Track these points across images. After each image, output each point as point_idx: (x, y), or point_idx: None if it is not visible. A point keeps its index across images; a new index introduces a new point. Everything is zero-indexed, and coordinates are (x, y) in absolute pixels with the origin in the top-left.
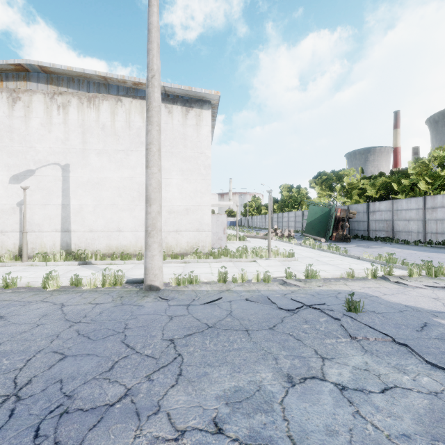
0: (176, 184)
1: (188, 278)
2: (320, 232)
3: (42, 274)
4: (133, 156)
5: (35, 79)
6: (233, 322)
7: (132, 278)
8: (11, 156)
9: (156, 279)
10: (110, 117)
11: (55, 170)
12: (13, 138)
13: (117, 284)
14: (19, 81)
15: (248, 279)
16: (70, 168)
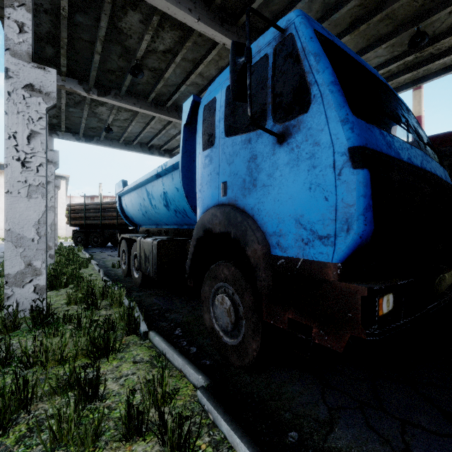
0: None
1: None
2: None
3: None
4: None
5: None
6: (65, 243)
7: None
8: None
9: None
10: None
11: None
12: None
13: None
14: None
15: None
16: None
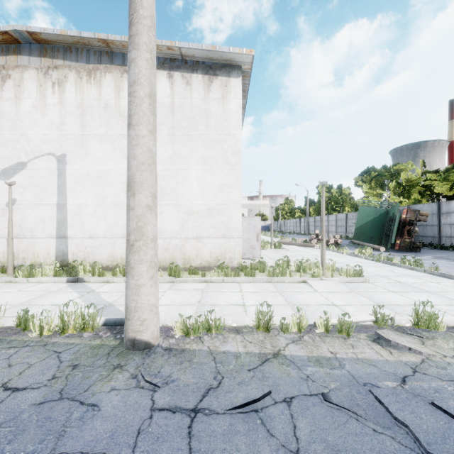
0: (196, 177)
1: (204, 322)
2: (373, 238)
3: (5, 298)
4: None
5: (26, 52)
6: None
7: (120, 312)
8: (0, 147)
9: (143, 329)
10: (114, 93)
11: (49, 161)
12: (2, 124)
13: (87, 329)
14: (9, 55)
15: (307, 324)
16: (67, 159)
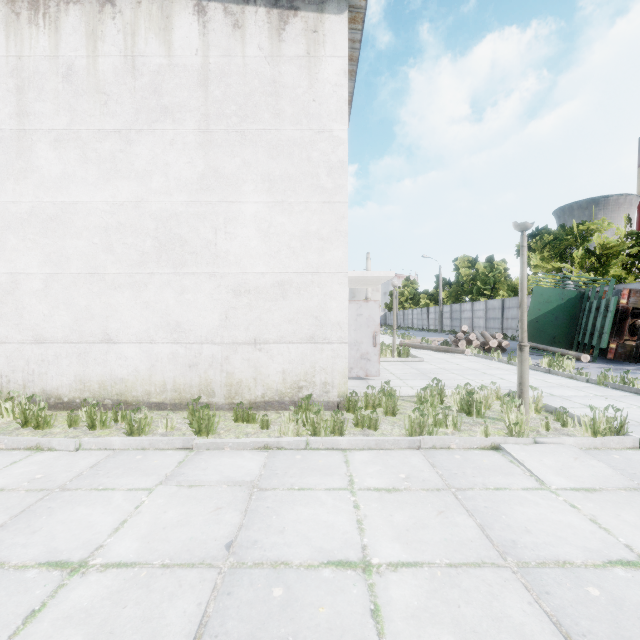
0: (255, 217)
1: None
2: (557, 339)
3: None
4: (143, 146)
5: None
6: None
7: None
8: None
9: None
10: (86, 45)
11: None
12: None
13: None
14: None
15: None
16: None
